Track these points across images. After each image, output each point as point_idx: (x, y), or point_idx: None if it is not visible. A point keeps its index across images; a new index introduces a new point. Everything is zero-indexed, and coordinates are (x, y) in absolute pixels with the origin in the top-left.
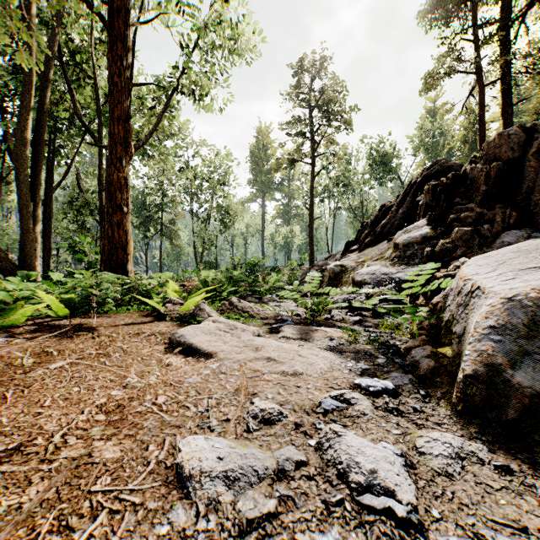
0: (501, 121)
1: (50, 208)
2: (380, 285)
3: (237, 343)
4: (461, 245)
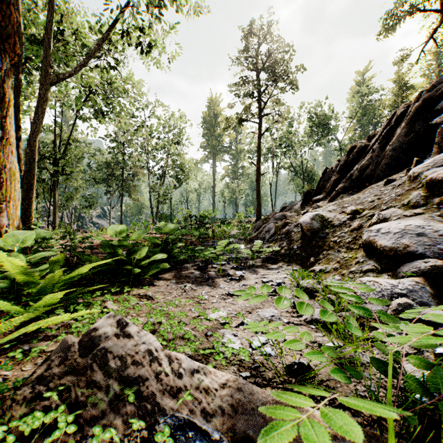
0: None
1: None
2: None
3: None
4: None
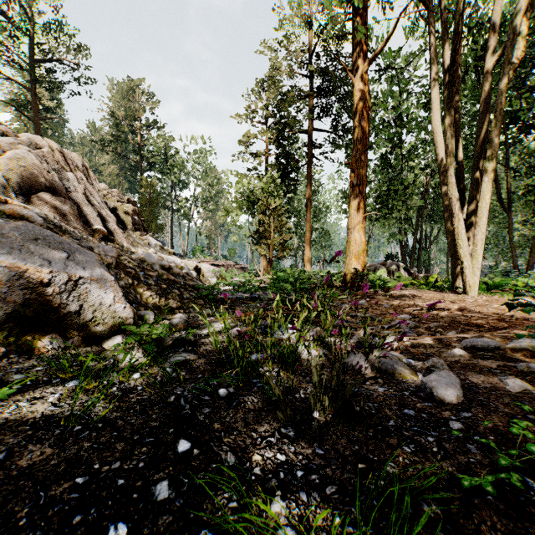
0: None
1: None
2: None
3: None
4: None
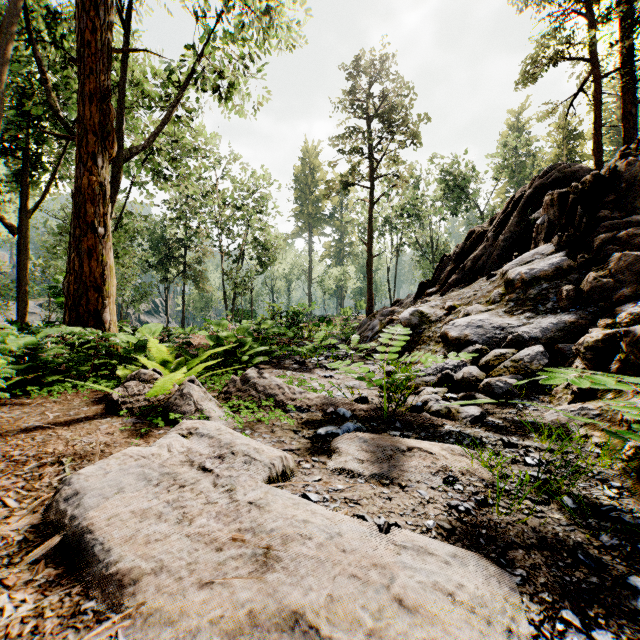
0: (620, 126)
1: (27, 239)
2: (493, 345)
3: (215, 525)
4: (627, 281)
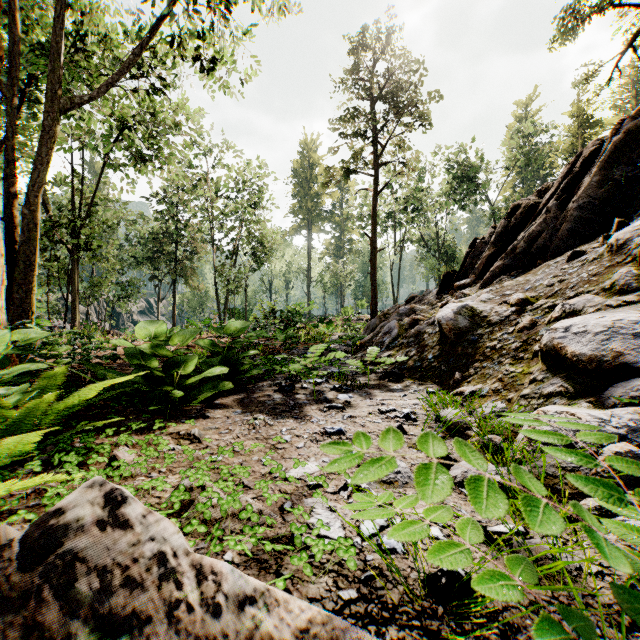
0: None
1: None
2: None
3: None
4: None
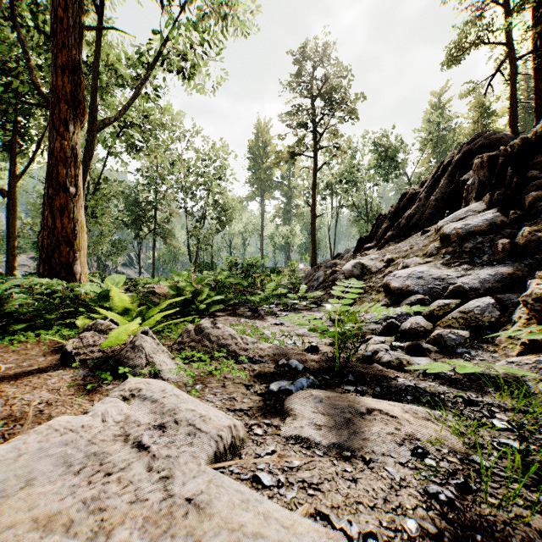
0: (533, 102)
1: (15, 200)
2: (434, 295)
3: None
4: None
